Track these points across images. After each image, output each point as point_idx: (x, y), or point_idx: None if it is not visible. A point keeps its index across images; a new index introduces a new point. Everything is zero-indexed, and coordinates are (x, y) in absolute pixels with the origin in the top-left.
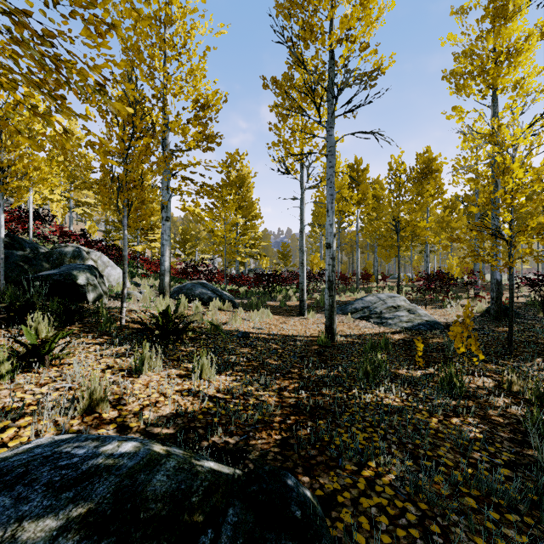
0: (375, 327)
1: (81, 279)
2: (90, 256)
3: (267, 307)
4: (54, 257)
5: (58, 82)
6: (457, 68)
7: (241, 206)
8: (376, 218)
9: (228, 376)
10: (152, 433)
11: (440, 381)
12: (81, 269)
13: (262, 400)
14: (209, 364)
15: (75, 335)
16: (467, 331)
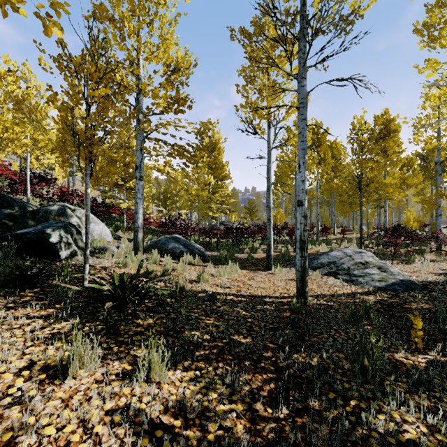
0: (345, 286)
1: (53, 237)
2: (75, 213)
3: (235, 260)
4: (40, 214)
5: None
6: (432, 18)
7: (213, 167)
8: (333, 177)
9: (184, 372)
10: None
11: None
12: (55, 227)
13: (226, 428)
14: (159, 360)
15: (23, 304)
16: None
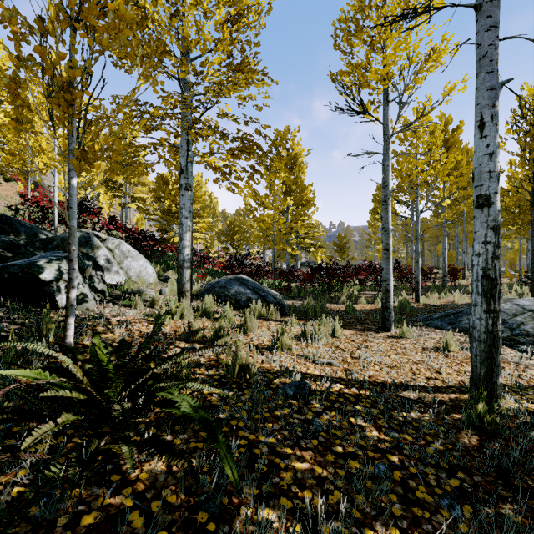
0: None
1: (47, 272)
2: (105, 244)
3: (328, 312)
4: (54, 244)
5: None
6: None
7: (292, 189)
8: (463, 198)
9: None
10: None
11: None
12: (55, 257)
13: None
14: None
15: None
16: None
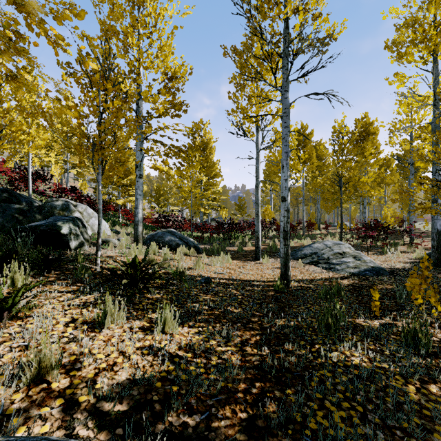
0: (324, 272)
1: (64, 229)
2: (77, 208)
3: (226, 252)
4: (46, 209)
5: (18, 34)
6: (400, 37)
7: (205, 166)
8: (318, 176)
9: (190, 328)
10: (102, 412)
11: (404, 335)
12: (65, 220)
13: (224, 359)
14: (171, 317)
15: (50, 282)
16: (425, 283)
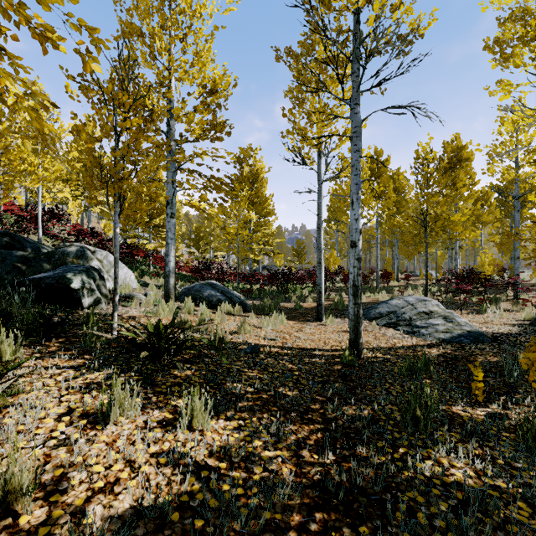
0: (405, 338)
1: (75, 282)
2: (95, 255)
3: (281, 309)
4: (56, 257)
5: None
6: (504, 34)
7: (254, 202)
8: (396, 213)
9: (227, 422)
10: None
11: (522, 435)
12: (77, 271)
13: (272, 471)
14: (202, 407)
15: (50, 354)
16: None
